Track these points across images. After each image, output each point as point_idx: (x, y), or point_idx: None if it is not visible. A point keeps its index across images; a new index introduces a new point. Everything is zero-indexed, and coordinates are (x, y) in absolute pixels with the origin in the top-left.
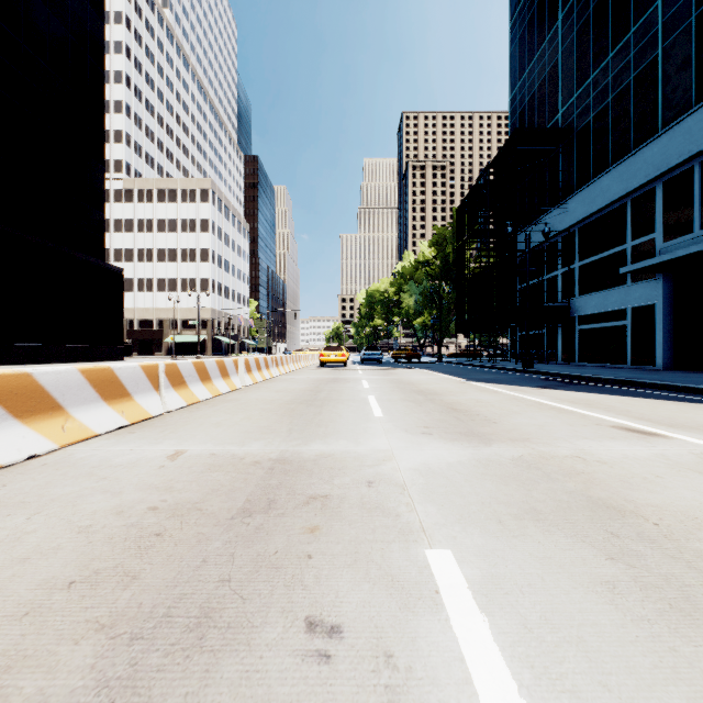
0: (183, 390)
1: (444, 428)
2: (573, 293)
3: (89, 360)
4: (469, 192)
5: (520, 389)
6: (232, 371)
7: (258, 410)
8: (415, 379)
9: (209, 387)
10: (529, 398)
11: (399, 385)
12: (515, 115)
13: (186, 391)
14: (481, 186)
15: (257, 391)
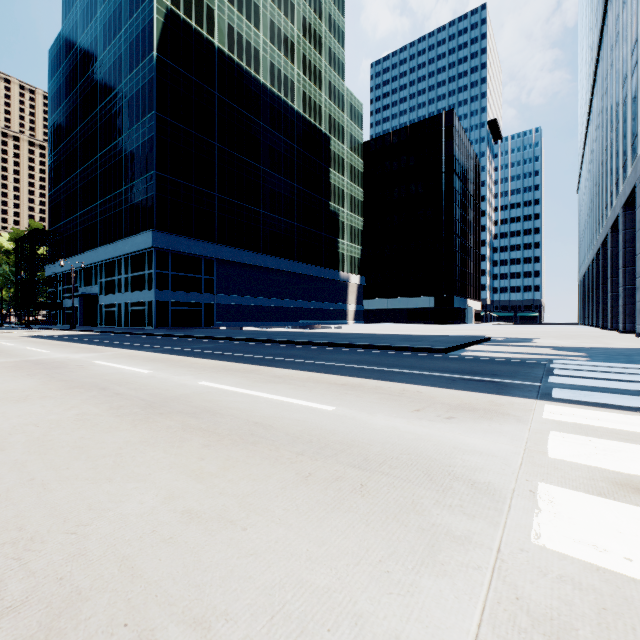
0: None
1: None
2: (65, 298)
3: None
4: (21, 238)
5: None
6: None
7: None
8: None
9: None
10: None
11: None
12: (50, 206)
13: None
14: (28, 237)
15: None
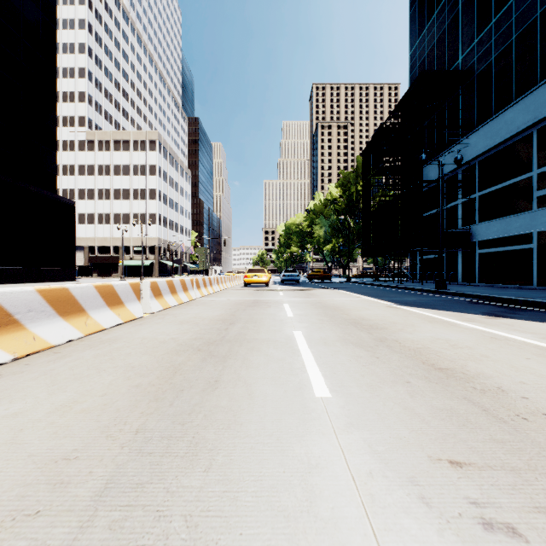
0: (10, 334)
1: (511, 476)
2: (474, 220)
3: (41, 281)
4: (375, 135)
5: (471, 318)
6: (128, 298)
7: (117, 371)
8: (339, 302)
9: (78, 322)
10: (512, 336)
11: (325, 310)
12: (415, 68)
13: (16, 335)
14: (386, 129)
15: (157, 322)
